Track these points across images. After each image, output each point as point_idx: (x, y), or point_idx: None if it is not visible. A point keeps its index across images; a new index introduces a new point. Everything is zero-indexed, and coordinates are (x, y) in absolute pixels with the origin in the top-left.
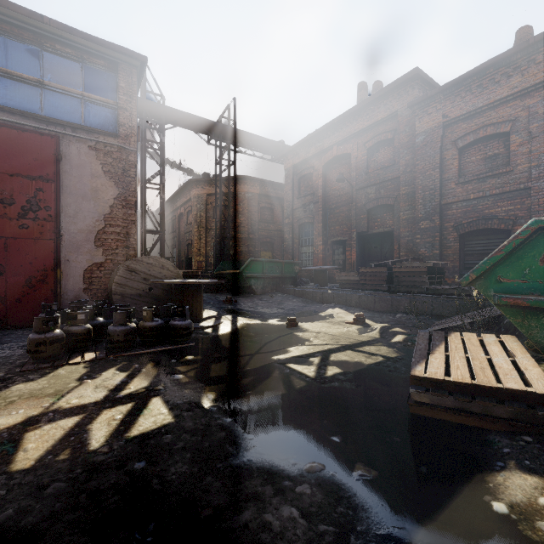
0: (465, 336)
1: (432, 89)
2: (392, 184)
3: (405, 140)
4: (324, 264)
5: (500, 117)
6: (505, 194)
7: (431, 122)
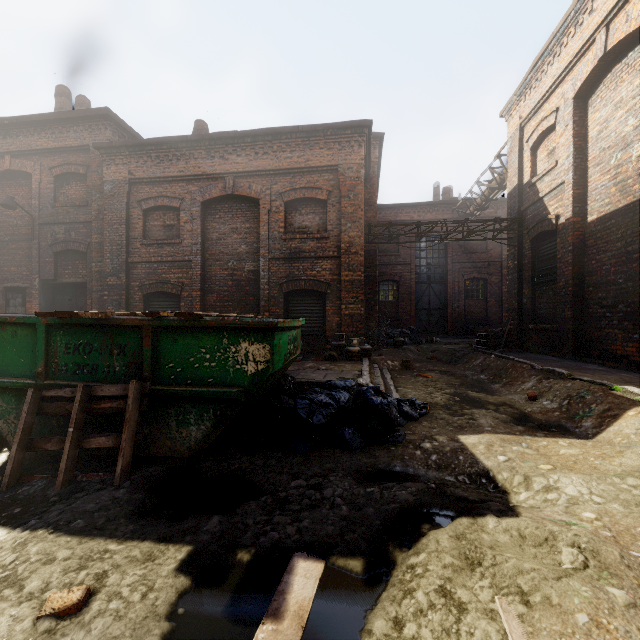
0: None
1: (133, 137)
2: (85, 228)
3: (98, 182)
4: None
5: (173, 193)
6: (177, 262)
7: (118, 174)
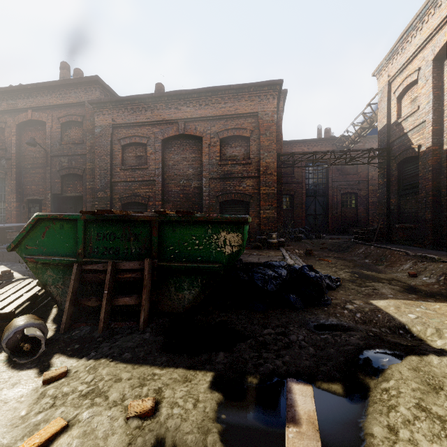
0: (23, 282)
1: (113, 96)
2: (81, 159)
3: (91, 127)
4: (19, 221)
5: (142, 133)
6: (145, 181)
7: (105, 121)
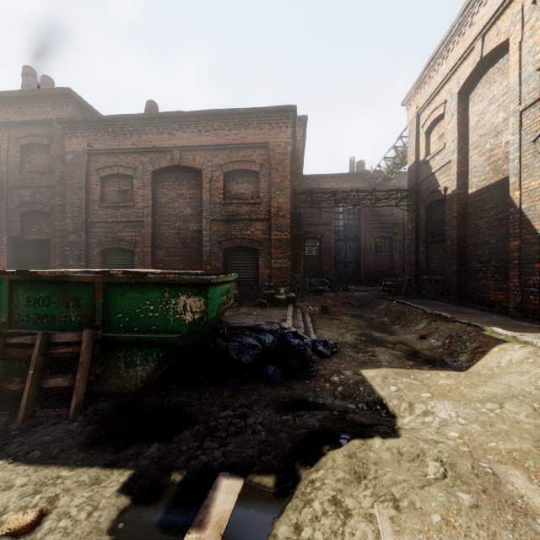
0: None
1: (92, 114)
2: (48, 192)
3: (61, 152)
4: None
5: (128, 163)
6: (130, 222)
7: (79, 145)
